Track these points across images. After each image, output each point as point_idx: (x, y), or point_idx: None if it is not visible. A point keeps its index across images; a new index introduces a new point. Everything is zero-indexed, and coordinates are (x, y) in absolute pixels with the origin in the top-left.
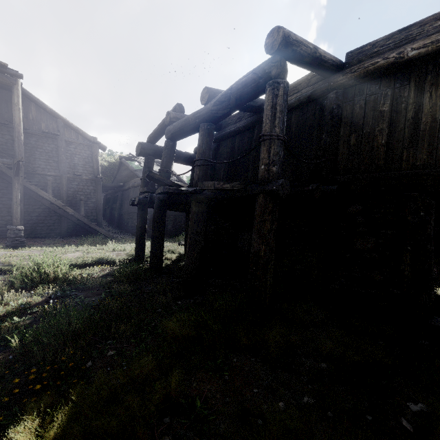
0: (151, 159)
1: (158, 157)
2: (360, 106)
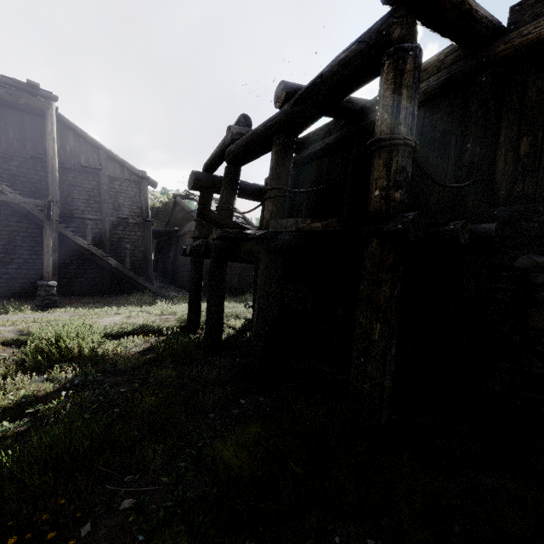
0: (208, 194)
1: (217, 191)
2: (539, 90)
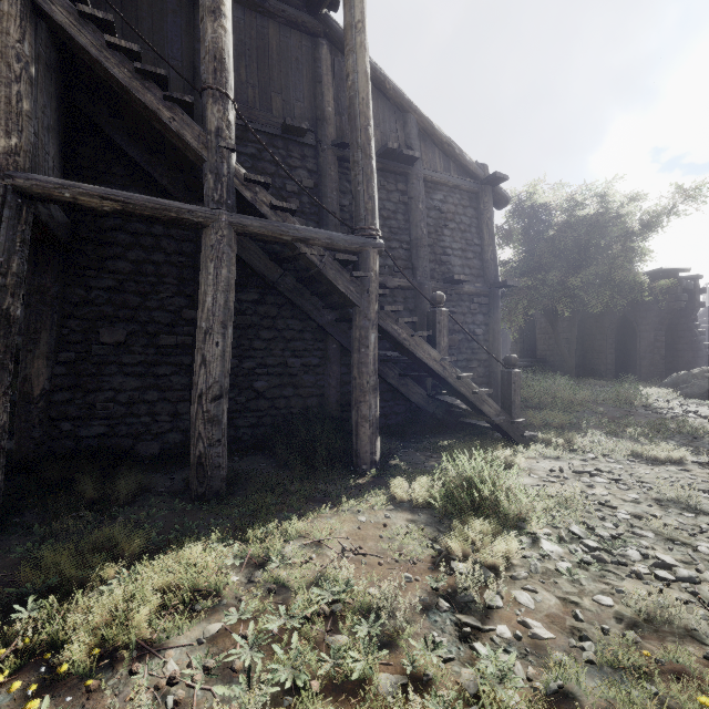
0: None
1: None
2: None
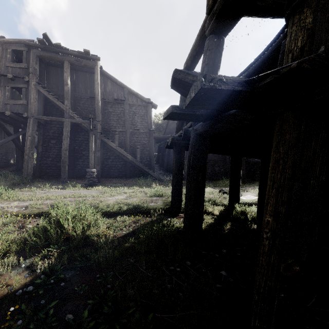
0: None
1: None
2: None
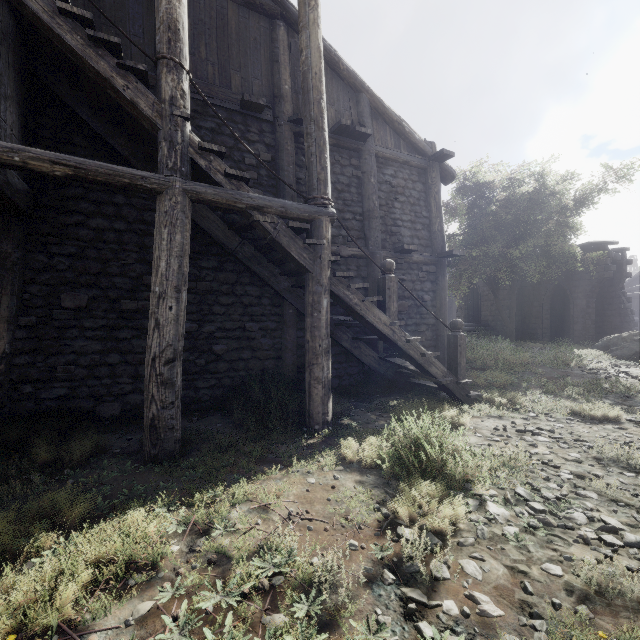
0: None
1: None
2: None
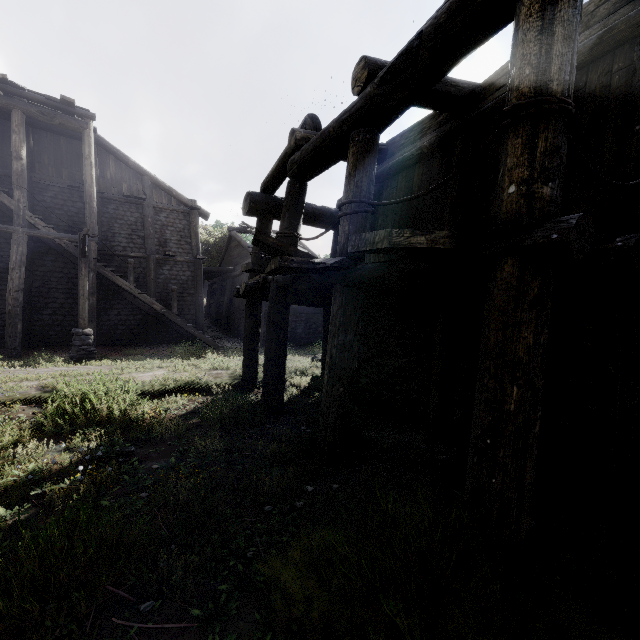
0: (267, 220)
1: (278, 217)
2: None
